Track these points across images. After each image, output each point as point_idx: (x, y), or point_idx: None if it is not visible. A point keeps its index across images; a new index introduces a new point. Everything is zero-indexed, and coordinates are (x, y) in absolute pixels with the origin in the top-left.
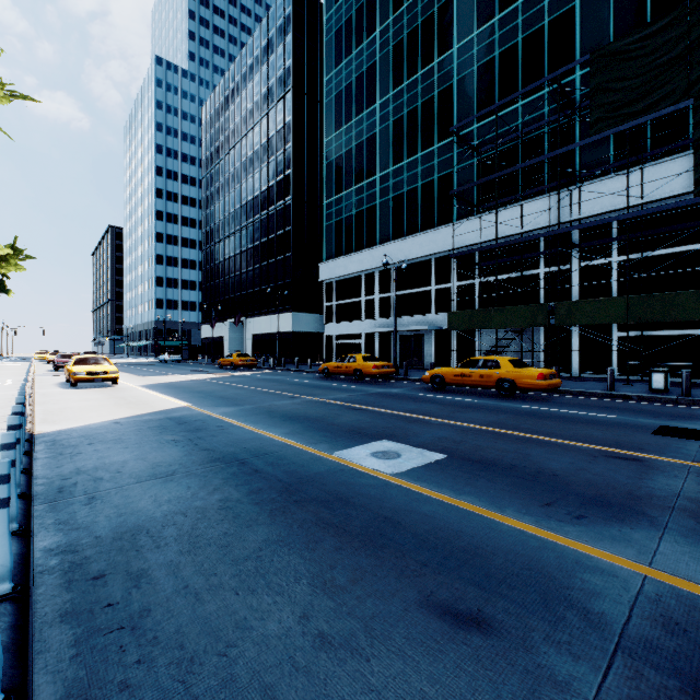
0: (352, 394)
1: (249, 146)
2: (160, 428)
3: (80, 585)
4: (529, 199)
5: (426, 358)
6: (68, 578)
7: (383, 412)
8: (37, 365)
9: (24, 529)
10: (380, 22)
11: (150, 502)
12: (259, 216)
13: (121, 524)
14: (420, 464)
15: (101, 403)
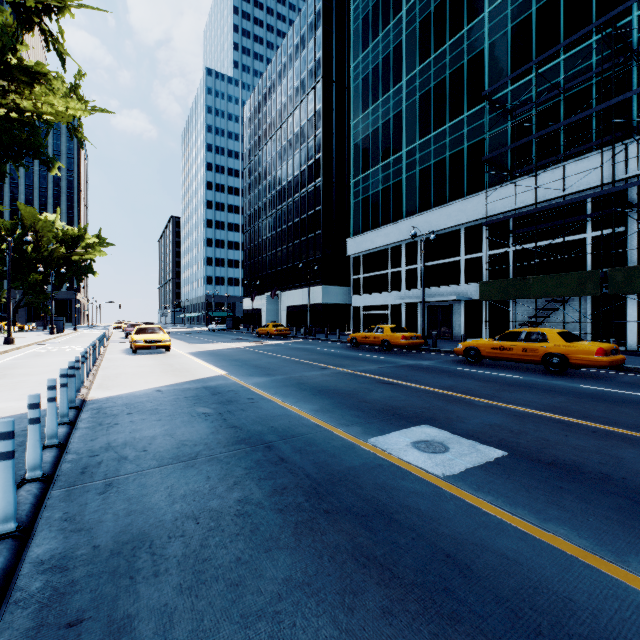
0: (382, 366)
1: (284, 136)
2: (195, 398)
3: (48, 637)
4: (574, 159)
5: (454, 328)
6: (40, 618)
7: (417, 388)
8: (114, 333)
9: (23, 530)
10: (406, 1)
11: (164, 496)
12: (292, 198)
13: (126, 528)
14: (476, 463)
15: (151, 369)
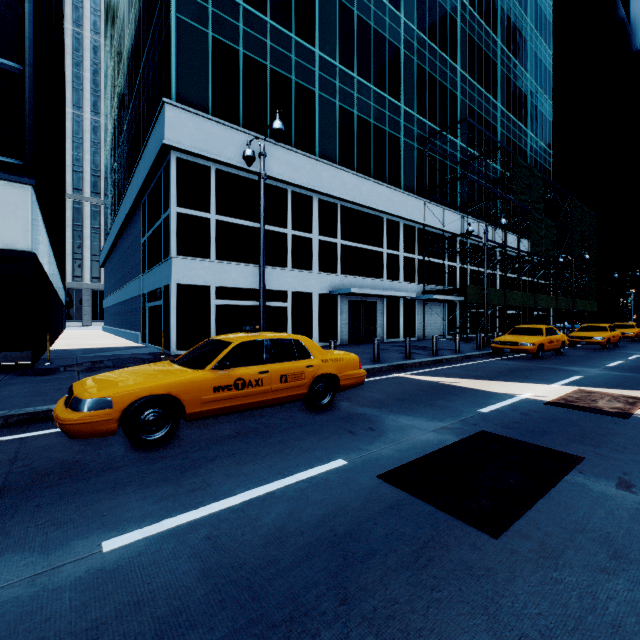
0: None
1: None
2: None
3: None
4: (448, 208)
5: (376, 329)
6: None
7: None
8: None
9: None
10: None
11: None
12: None
13: None
14: None
15: None
